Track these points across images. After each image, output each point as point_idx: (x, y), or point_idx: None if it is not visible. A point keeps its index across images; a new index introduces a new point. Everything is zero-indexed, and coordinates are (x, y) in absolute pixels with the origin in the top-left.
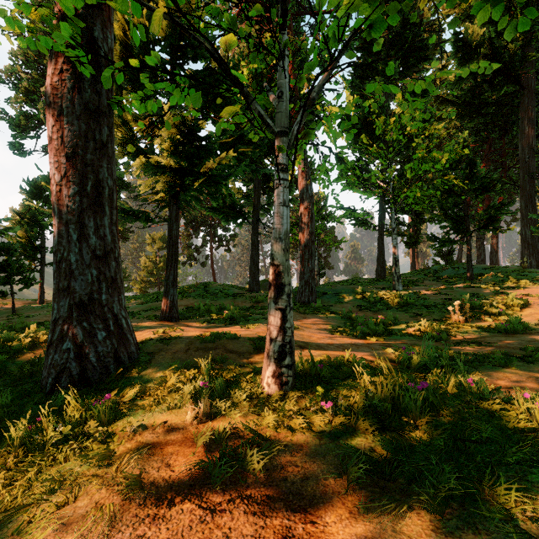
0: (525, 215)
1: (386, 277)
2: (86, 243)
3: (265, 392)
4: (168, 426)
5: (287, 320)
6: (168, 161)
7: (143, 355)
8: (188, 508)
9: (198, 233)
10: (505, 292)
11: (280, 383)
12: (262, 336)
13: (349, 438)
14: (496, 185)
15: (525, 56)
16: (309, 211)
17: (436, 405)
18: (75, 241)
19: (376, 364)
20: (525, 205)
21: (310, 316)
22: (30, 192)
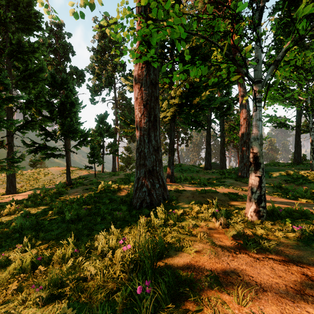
0: None
1: (302, 162)
2: (151, 144)
3: (250, 219)
4: (207, 227)
5: (262, 182)
6: (177, 101)
7: (172, 197)
8: (245, 256)
9: None
10: None
11: (259, 216)
12: (231, 193)
13: None
14: None
15: None
16: (247, 120)
17: None
18: (146, 143)
19: None
20: None
21: None
22: (99, 120)
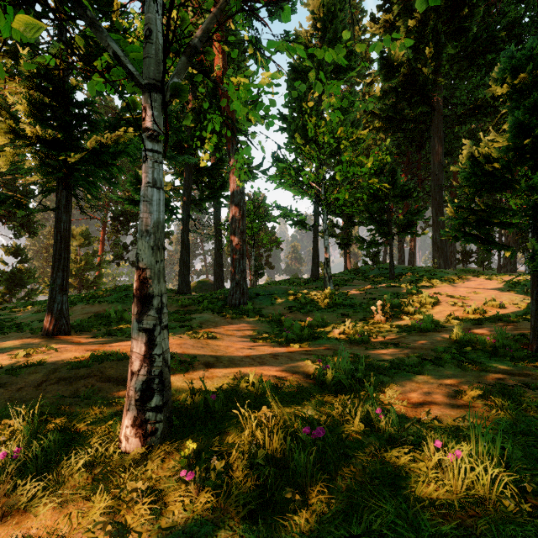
0: (435, 221)
1: (321, 277)
2: None
3: (119, 449)
4: None
5: (156, 344)
6: (34, 128)
7: None
8: None
9: (127, 229)
10: (420, 291)
11: (144, 434)
12: None
13: (210, 533)
14: (413, 193)
15: (436, 81)
16: (240, 208)
17: (334, 459)
18: None
19: (289, 382)
20: (436, 212)
21: (237, 320)
22: None
